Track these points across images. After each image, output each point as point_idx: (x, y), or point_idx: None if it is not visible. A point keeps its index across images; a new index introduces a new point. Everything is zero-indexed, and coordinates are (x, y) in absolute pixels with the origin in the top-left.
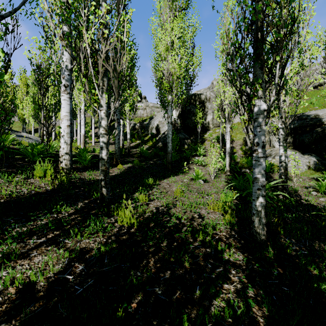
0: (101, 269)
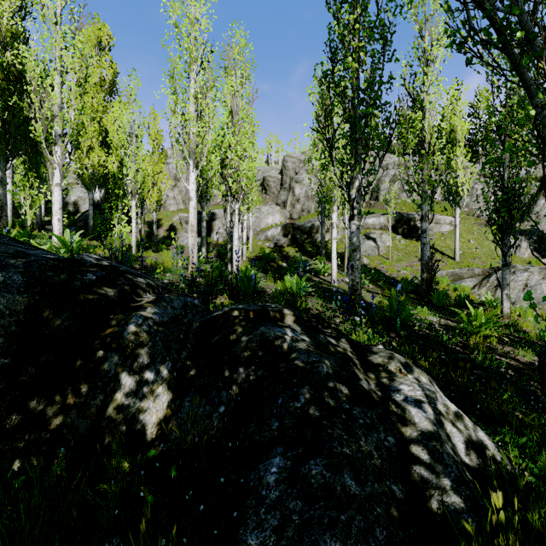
0: None
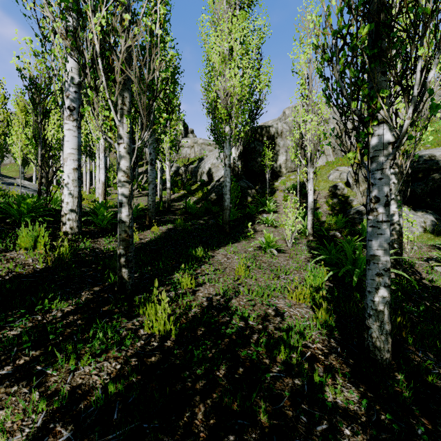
0: (104, 437)
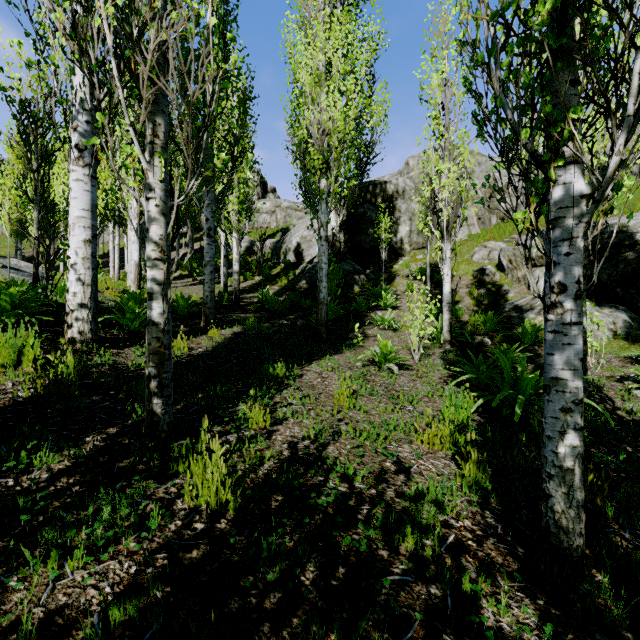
0: None
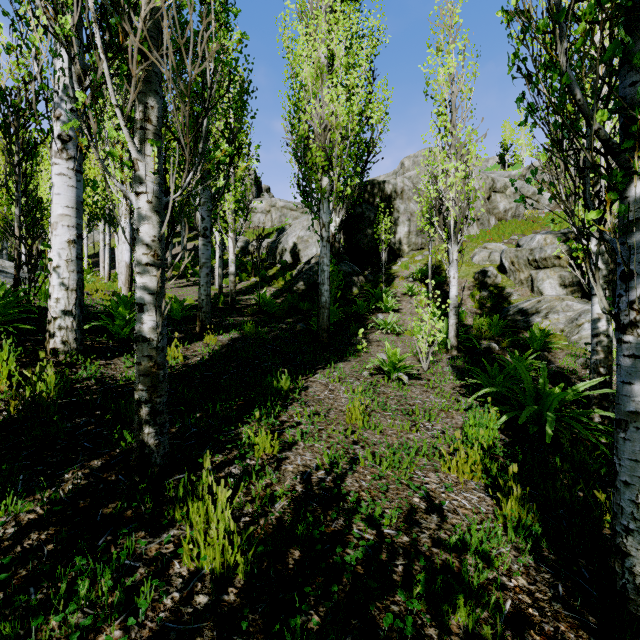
0: None
